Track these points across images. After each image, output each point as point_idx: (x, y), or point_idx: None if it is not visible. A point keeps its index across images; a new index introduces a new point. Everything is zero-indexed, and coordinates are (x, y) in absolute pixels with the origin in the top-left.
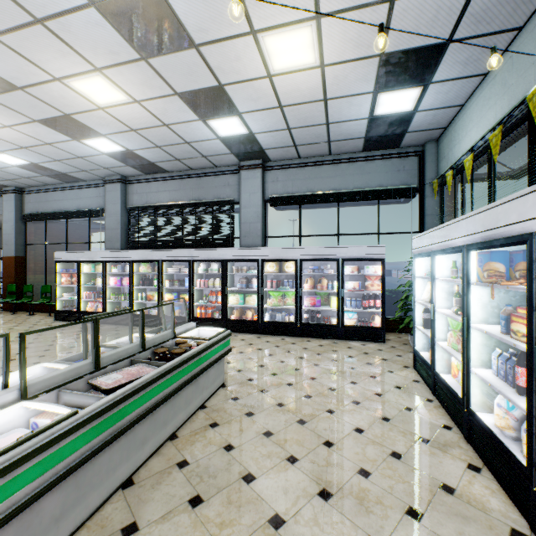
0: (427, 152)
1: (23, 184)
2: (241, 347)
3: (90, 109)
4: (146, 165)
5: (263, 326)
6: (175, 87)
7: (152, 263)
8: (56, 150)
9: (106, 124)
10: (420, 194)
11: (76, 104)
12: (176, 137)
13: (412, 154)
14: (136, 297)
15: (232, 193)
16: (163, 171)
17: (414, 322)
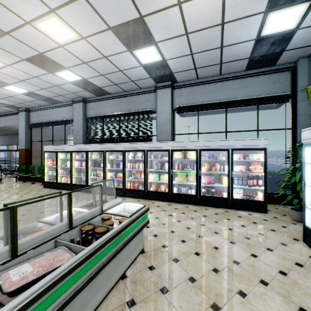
0: (299, 66)
1: (29, 106)
2: (157, 212)
3: (54, 47)
4: (97, 89)
5: (172, 196)
6: (108, 22)
7: (100, 152)
8: (41, 81)
9: (67, 59)
10: (293, 99)
11: (45, 43)
12: (113, 67)
13: (286, 69)
14: (90, 174)
15: (151, 106)
16: (107, 93)
17: (305, 203)
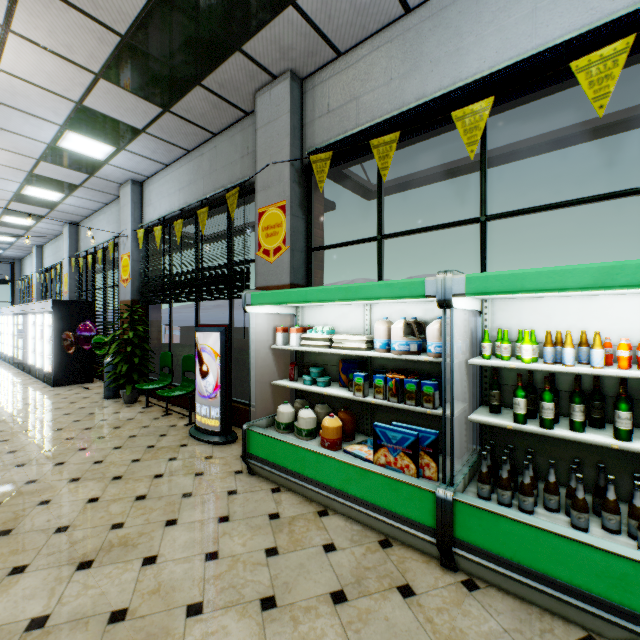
0: (16, 264)
1: None
2: None
3: None
4: None
5: None
6: None
7: None
8: None
9: None
10: (13, 284)
11: None
12: None
13: (8, 263)
14: None
15: None
16: None
17: None
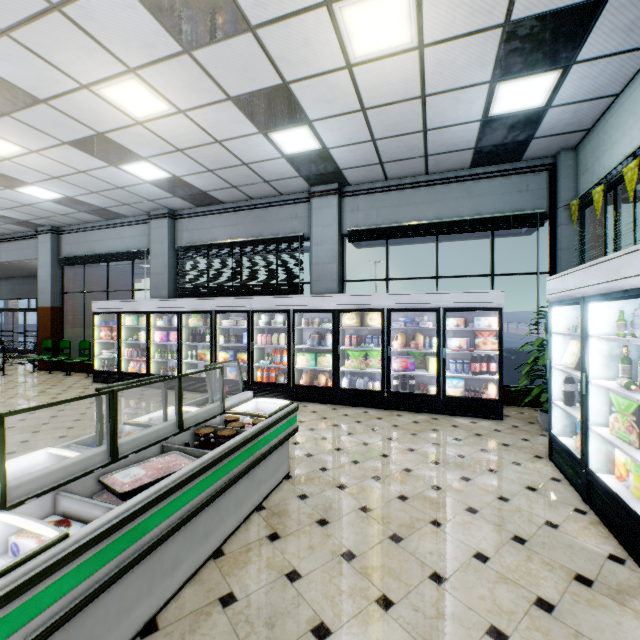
0: (561, 164)
1: (60, 223)
2: (312, 421)
3: (127, 124)
4: (197, 195)
5: (340, 394)
6: (227, 89)
7: (204, 314)
8: (92, 179)
9: (147, 143)
10: (551, 222)
11: (110, 118)
12: (231, 158)
13: (539, 168)
14: (185, 356)
15: (301, 227)
16: (218, 202)
17: (551, 396)
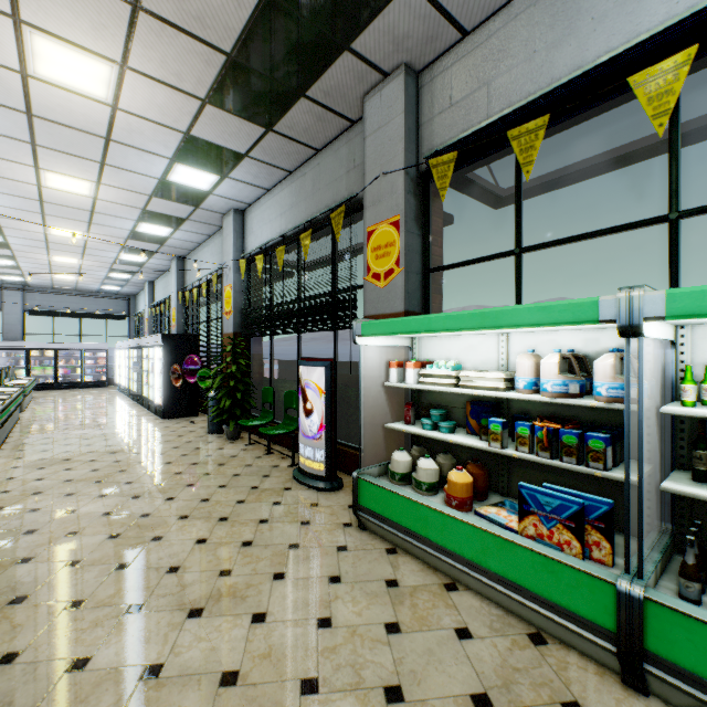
0: (132, 300)
1: None
2: None
3: None
4: None
5: None
6: None
7: None
8: None
9: None
10: (129, 319)
11: None
12: None
13: (125, 299)
14: None
15: None
16: None
17: (118, 373)
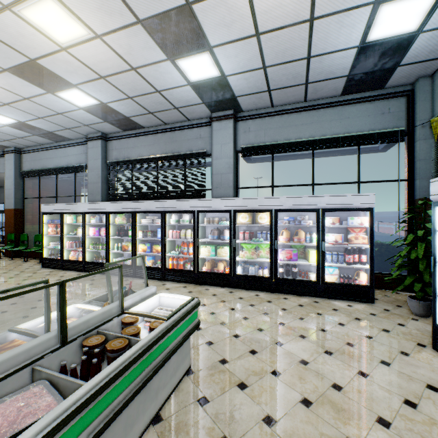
0: (419, 89)
1: (20, 145)
2: (212, 305)
3: (53, 50)
4: (122, 120)
5: (235, 279)
6: (136, 11)
7: (128, 214)
8: (36, 106)
9: (74, 70)
10: (409, 138)
11: (37, 44)
12: (146, 85)
13: (399, 94)
14: (112, 247)
15: (204, 146)
16: (139, 126)
17: (436, 290)
